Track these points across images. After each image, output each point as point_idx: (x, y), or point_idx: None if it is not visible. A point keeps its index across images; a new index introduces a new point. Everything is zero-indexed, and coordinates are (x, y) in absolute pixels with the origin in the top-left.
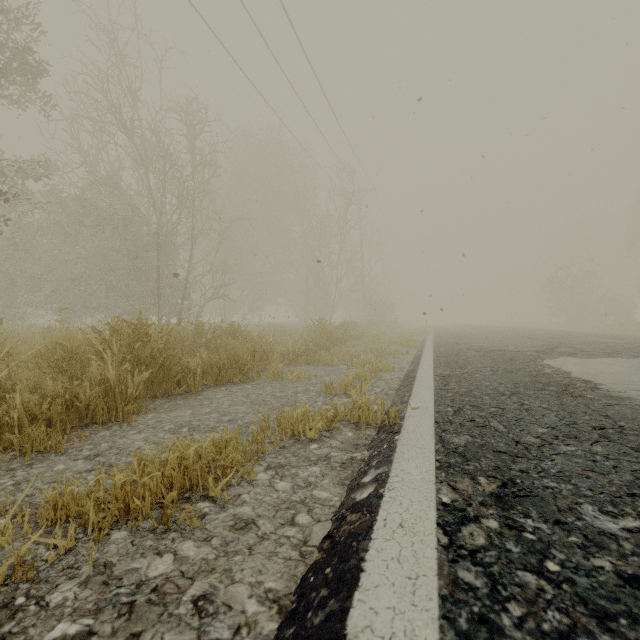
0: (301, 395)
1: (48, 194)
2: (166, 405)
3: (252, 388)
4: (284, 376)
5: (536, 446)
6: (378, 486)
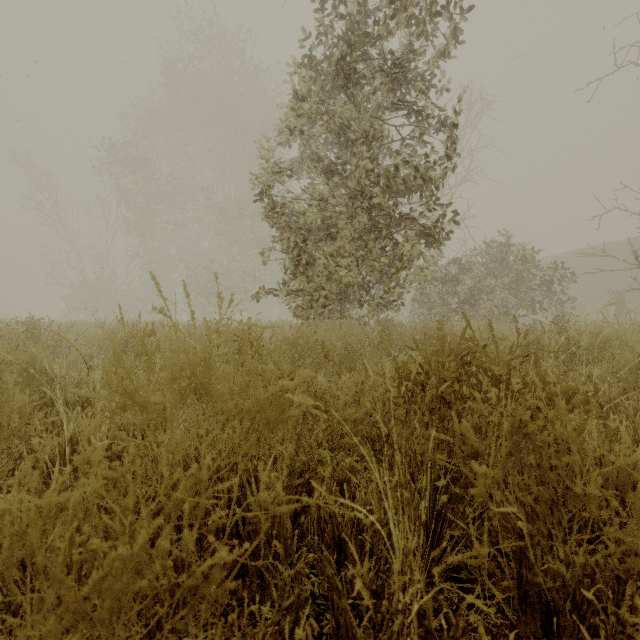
0: None
1: None
2: None
3: None
4: None
5: None
6: None
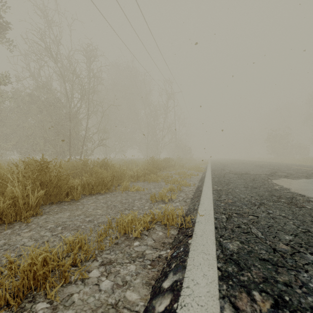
0: (137, 202)
1: (14, 92)
2: (56, 209)
3: (110, 197)
4: (129, 189)
5: (289, 254)
6: (173, 298)
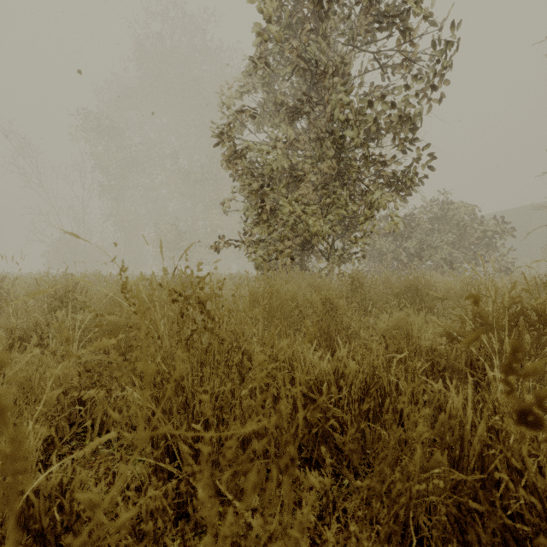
0: None
1: None
2: None
3: None
4: None
5: None
6: None
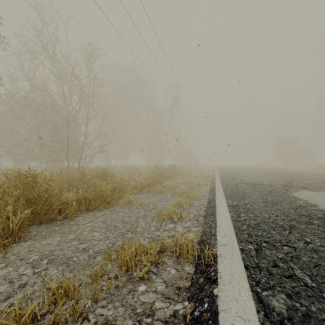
0: (141, 220)
1: (7, 94)
2: (44, 231)
3: (110, 213)
4: (132, 203)
5: None
6: None
